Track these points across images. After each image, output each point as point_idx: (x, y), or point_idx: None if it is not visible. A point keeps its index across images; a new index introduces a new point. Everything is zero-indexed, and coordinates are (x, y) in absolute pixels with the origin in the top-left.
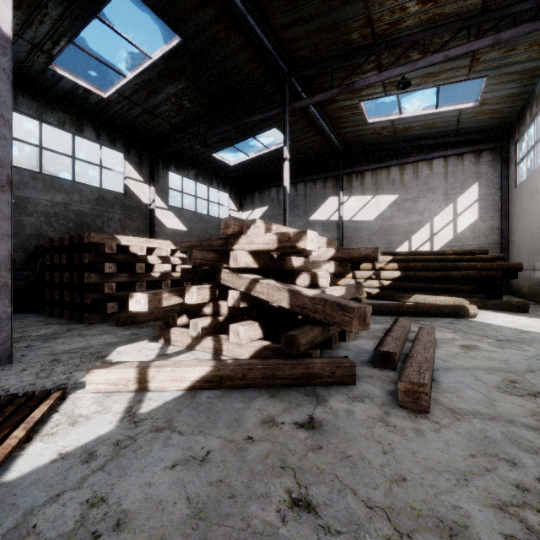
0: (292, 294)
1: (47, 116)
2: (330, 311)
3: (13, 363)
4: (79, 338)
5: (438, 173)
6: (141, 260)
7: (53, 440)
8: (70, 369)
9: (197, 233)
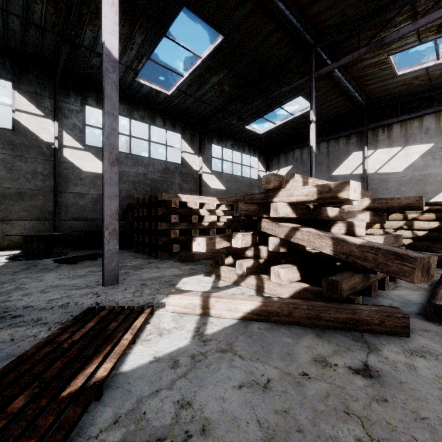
0: (336, 241)
1: (134, 114)
2: (383, 260)
3: (119, 284)
4: (156, 269)
5: None
6: (195, 212)
7: (149, 345)
8: (153, 292)
9: (232, 191)
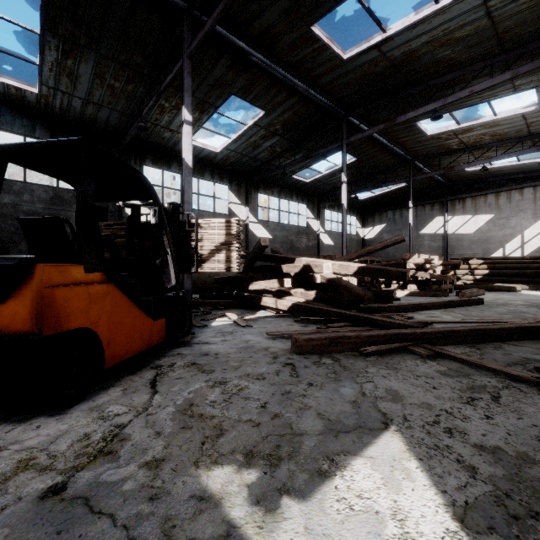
0: (430, 274)
1: (281, 195)
2: (442, 278)
3: None
4: None
5: (528, 198)
6: None
7: None
8: None
9: (338, 245)
